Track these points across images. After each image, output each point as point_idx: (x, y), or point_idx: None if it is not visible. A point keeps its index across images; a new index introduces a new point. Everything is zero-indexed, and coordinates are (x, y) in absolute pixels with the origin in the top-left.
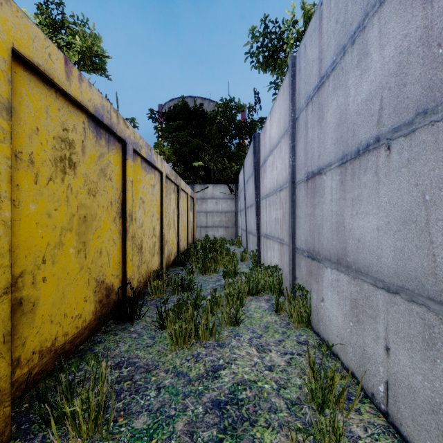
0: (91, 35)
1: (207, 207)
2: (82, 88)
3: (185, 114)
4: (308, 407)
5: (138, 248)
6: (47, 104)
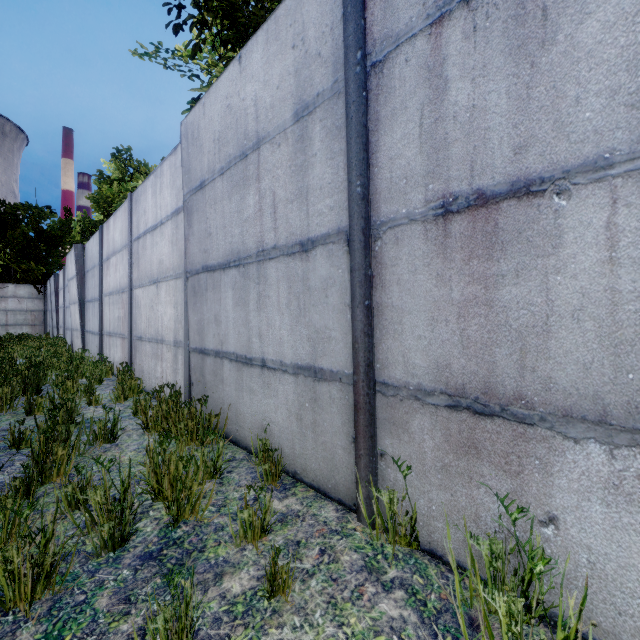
0: None
1: (7, 305)
2: None
3: None
4: None
5: None
6: None
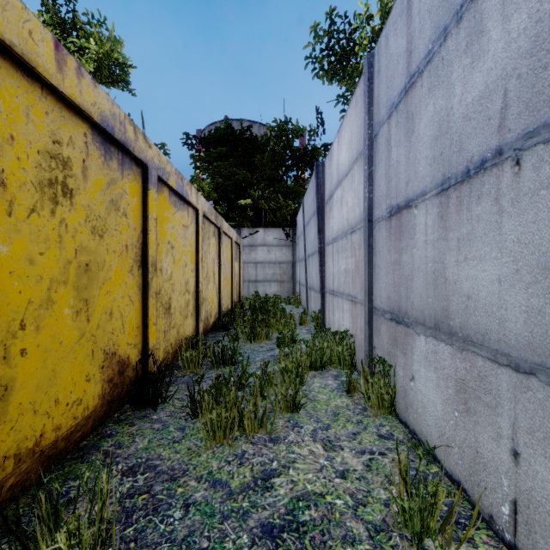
0: (109, 38)
1: (257, 256)
2: (81, 86)
3: (229, 139)
4: (399, 535)
5: (164, 308)
6: (28, 103)
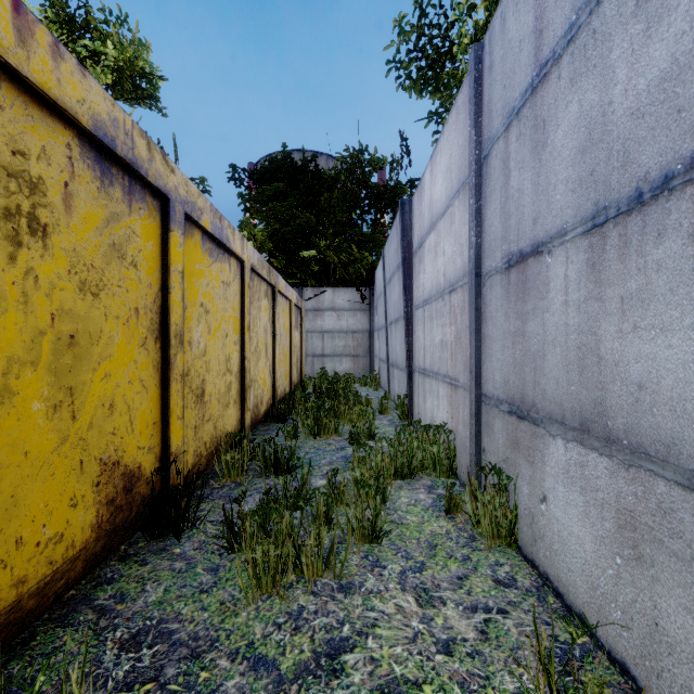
0: (132, 41)
1: (323, 323)
2: (60, 72)
3: (287, 173)
4: None
5: (195, 395)
6: None
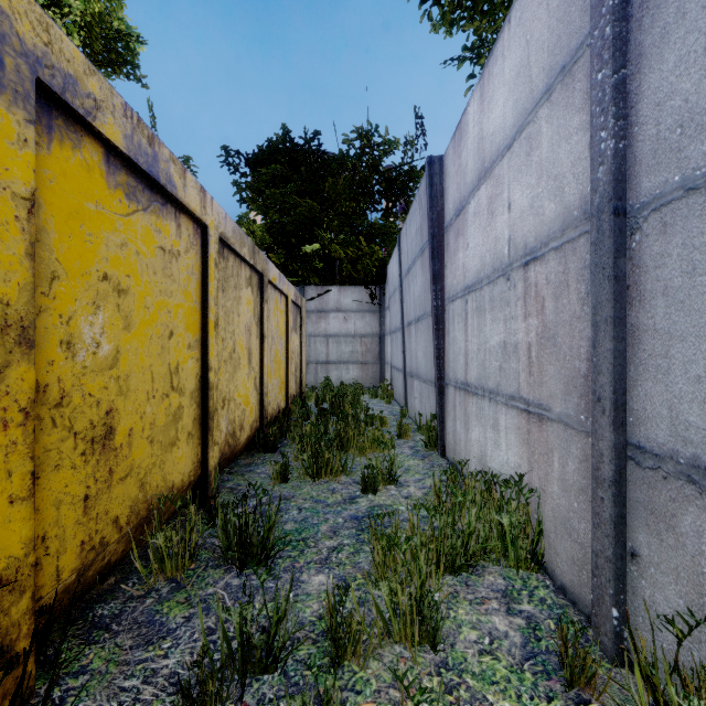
0: None
1: (328, 326)
2: None
3: (287, 156)
4: None
5: (86, 440)
6: None
